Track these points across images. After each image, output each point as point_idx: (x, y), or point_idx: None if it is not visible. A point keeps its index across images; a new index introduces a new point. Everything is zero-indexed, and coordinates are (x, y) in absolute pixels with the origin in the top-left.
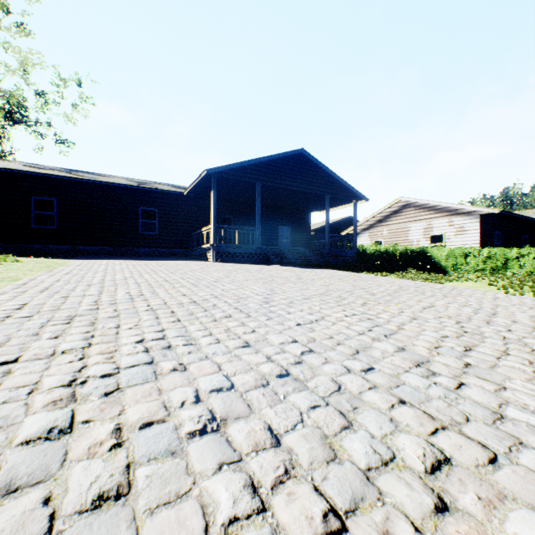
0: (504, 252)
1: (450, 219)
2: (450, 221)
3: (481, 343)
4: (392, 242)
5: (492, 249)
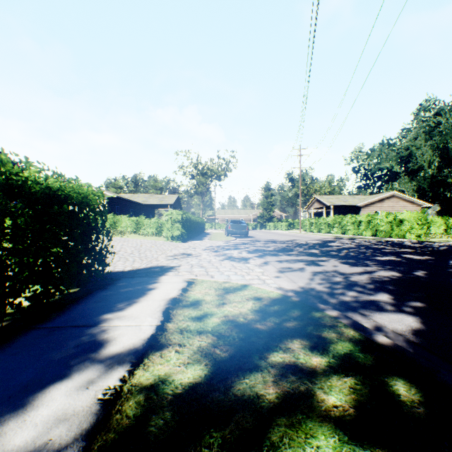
0: (117, 218)
1: None
2: None
3: None
4: None
5: (112, 216)
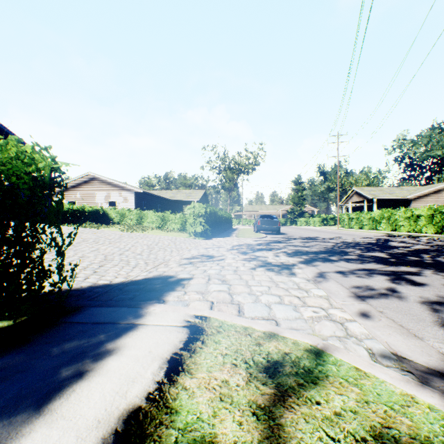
0: (143, 214)
1: (121, 192)
2: (120, 193)
3: (85, 242)
4: (84, 203)
5: (138, 211)
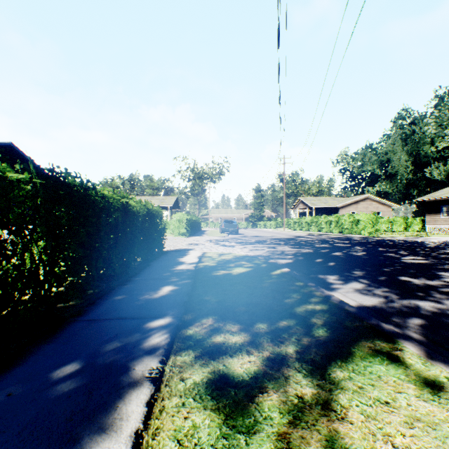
0: None
1: None
2: None
3: None
4: None
5: None
